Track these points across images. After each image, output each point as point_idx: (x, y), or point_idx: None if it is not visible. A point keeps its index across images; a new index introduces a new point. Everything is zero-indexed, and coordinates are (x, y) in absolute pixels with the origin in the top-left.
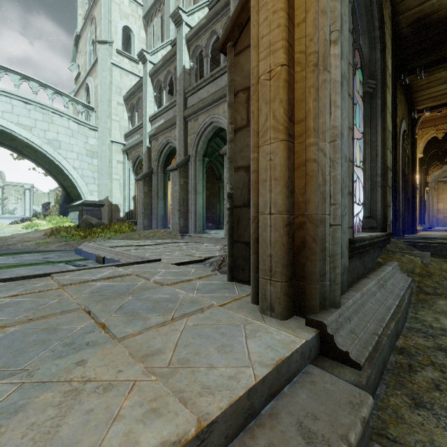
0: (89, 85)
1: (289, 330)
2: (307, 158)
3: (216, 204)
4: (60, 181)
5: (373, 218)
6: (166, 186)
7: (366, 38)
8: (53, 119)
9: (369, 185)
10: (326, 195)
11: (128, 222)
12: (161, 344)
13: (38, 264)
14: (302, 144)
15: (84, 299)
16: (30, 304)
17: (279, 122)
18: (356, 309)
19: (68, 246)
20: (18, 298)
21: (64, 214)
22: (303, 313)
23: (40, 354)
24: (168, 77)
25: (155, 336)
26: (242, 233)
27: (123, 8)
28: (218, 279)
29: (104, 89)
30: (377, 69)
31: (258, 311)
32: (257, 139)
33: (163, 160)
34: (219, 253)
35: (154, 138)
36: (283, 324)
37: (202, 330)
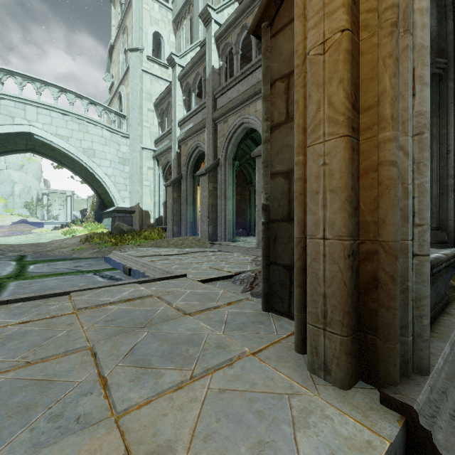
0: (121, 94)
1: (357, 412)
2: (381, 159)
3: (247, 209)
4: (95, 189)
5: (442, 230)
6: (195, 191)
7: (434, 6)
8: (88, 129)
9: (437, 189)
10: (408, 213)
11: (158, 228)
12: (173, 430)
13: (68, 274)
14: (371, 141)
15: (95, 332)
16: (35, 337)
17: (338, 111)
18: (450, 373)
19: (100, 253)
20: (27, 326)
21: (99, 220)
22: (373, 380)
23: (14, 435)
24: (197, 80)
25: (166, 412)
26: (280, 254)
27: (154, 14)
28: (250, 307)
29: (135, 96)
30: (449, 44)
31: (305, 368)
32: (303, 136)
33: (192, 165)
34: (251, 267)
35: (183, 143)
36: (345, 398)
37: (231, 404)
